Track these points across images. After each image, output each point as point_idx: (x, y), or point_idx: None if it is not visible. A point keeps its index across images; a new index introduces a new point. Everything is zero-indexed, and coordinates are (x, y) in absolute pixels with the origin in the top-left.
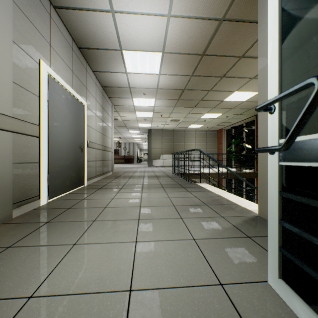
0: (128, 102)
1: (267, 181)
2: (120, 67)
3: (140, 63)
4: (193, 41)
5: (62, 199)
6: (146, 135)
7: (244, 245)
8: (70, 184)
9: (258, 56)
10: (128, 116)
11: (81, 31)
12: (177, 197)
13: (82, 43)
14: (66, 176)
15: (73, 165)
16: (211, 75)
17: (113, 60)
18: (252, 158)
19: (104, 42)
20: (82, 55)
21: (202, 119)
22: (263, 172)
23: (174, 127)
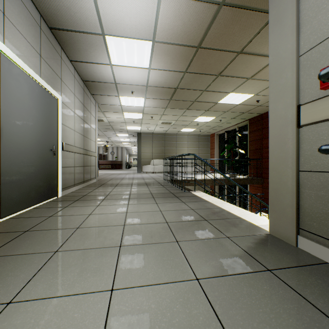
0: (115, 100)
1: (282, 191)
2: (104, 57)
3: (127, 54)
4: (188, 29)
5: (22, 218)
6: (136, 139)
7: (268, 287)
8: (36, 196)
9: (269, 39)
10: (115, 117)
11: (51, 4)
12: (170, 209)
13: (54, 22)
14: (31, 186)
15: (41, 172)
16: (206, 72)
17: (94, 48)
18: (245, 164)
19: (81, 23)
20: (55, 38)
21: (195, 123)
22: (276, 180)
23: (165, 130)
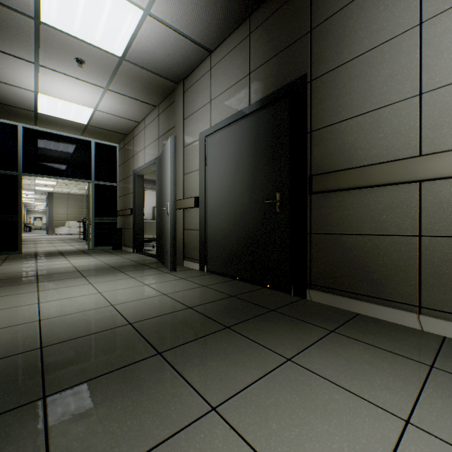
0: None
1: None
2: None
3: None
4: None
5: None
6: (45, 197)
7: None
8: None
9: None
10: (24, 181)
11: None
12: (74, 244)
13: None
14: None
15: None
16: None
17: None
18: None
19: None
20: None
21: None
22: None
23: (83, 193)
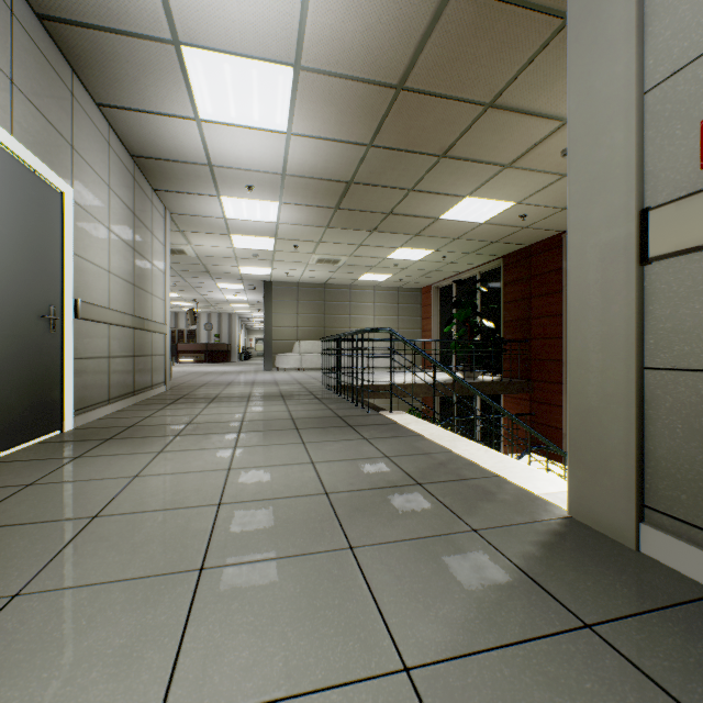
0: (210, 206)
1: (601, 417)
2: (180, 101)
3: (235, 94)
4: (377, 42)
5: None
6: (261, 297)
7: (596, 684)
8: None
9: (570, 56)
10: (212, 244)
11: None
12: (336, 458)
13: (48, 0)
14: None
15: (15, 371)
16: (416, 148)
17: (156, 75)
18: (496, 351)
19: (119, 9)
20: (55, 44)
21: (390, 262)
22: (587, 390)
23: (326, 278)
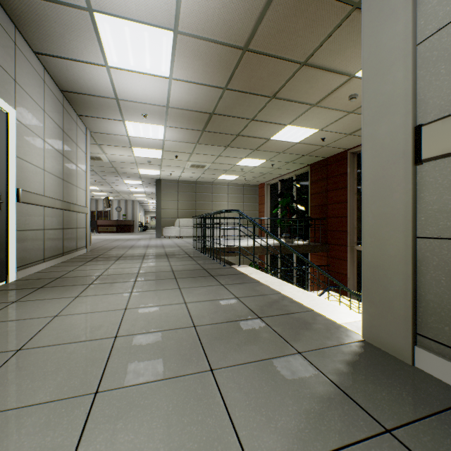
0: (118, 127)
1: (386, 271)
2: (94, 52)
3: (133, 49)
4: (230, 16)
5: None
6: (154, 189)
7: None
8: None
9: (363, 21)
10: (119, 153)
11: None
12: (202, 299)
13: None
14: None
15: None
16: (255, 91)
17: (76, 33)
18: (306, 225)
19: None
20: (1, 7)
21: (238, 168)
22: (376, 253)
23: (196, 177)
